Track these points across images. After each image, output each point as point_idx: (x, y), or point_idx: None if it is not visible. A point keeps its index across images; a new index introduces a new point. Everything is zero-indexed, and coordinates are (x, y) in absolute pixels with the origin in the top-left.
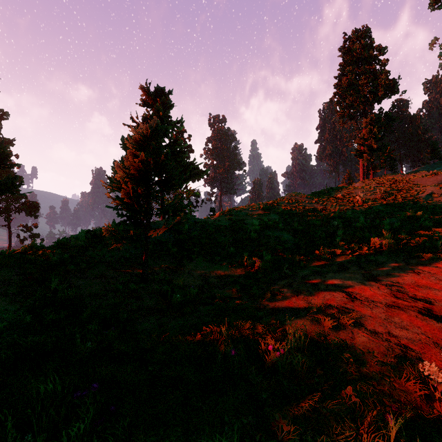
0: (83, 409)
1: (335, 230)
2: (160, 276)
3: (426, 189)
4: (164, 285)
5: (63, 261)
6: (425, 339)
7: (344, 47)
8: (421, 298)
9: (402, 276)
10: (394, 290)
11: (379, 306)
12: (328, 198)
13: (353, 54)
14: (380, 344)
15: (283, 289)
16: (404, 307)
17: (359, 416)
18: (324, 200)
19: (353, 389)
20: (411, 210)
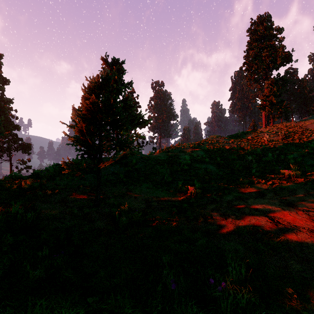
0: None
1: (250, 163)
2: (111, 200)
3: None
4: (114, 208)
5: (33, 188)
6: None
7: (251, 29)
8: None
9: None
10: (312, 215)
11: (302, 231)
12: (241, 139)
13: (257, 33)
14: None
15: (213, 213)
16: None
17: None
18: (238, 141)
19: None
20: (309, 148)
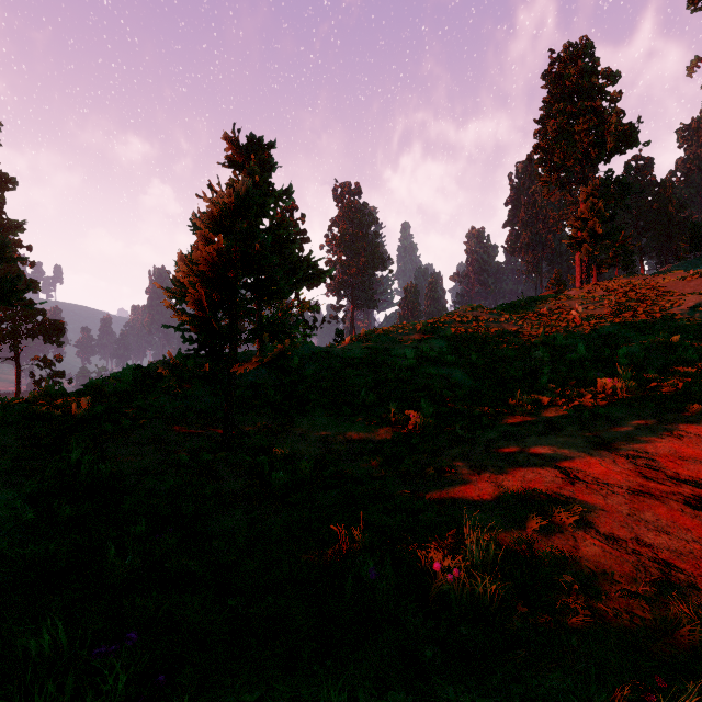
0: (107, 680)
1: (538, 365)
2: (253, 441)
3: (685, 299)
4: (259, 456)
5: (94, 416)
6: (701, 551)
7: (550, 73)
8: (688, 478)
9: (654, 442)
10: (641, 465)
11: (617, 492)
12: (525, 314)
13: (565, 83)
14: (623, 560)
15: (455, 463)
16: (660, 495)
17: (596, 693)
18: (519, 317)
19: (581, 642)
20: (662, 334)
